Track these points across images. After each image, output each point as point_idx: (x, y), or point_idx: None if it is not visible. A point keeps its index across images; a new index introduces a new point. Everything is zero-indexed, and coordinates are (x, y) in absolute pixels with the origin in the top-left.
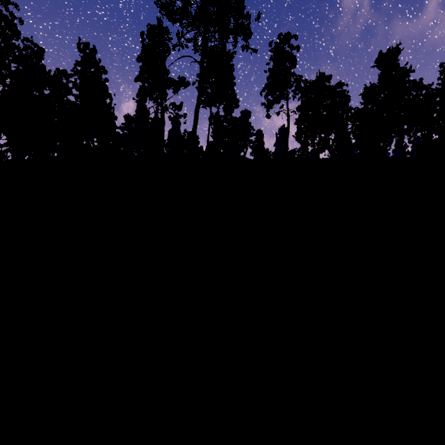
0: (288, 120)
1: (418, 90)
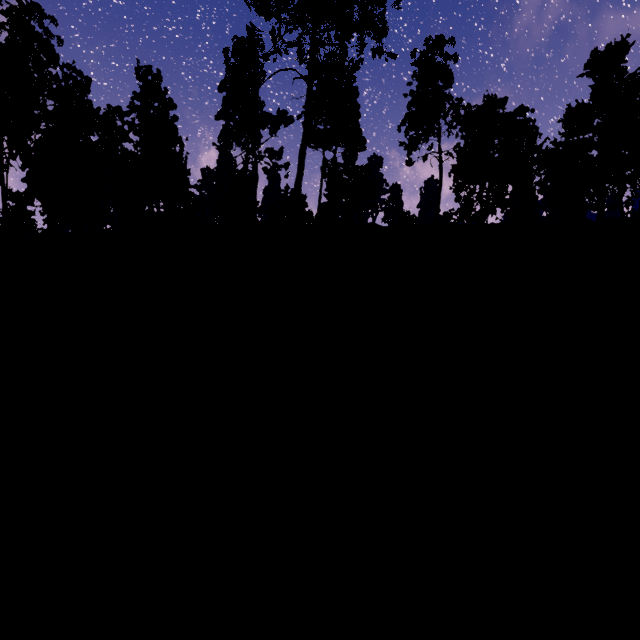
0: (440, 167)
1: None
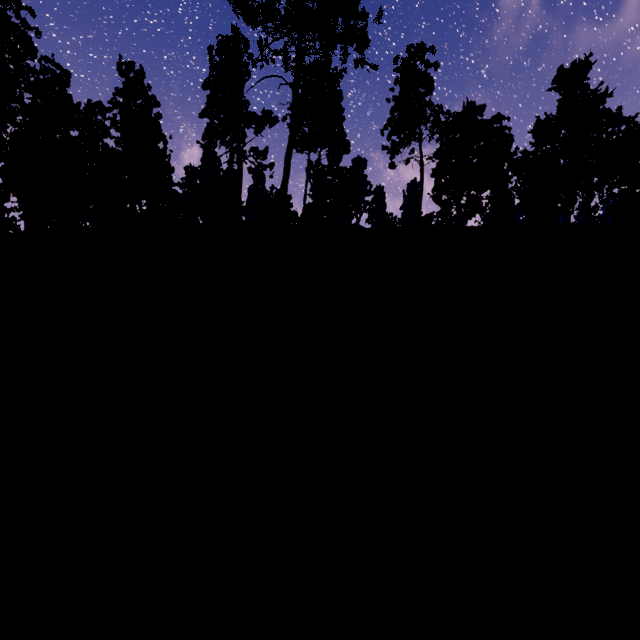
0: (421, 171)
1: (616, 124)
